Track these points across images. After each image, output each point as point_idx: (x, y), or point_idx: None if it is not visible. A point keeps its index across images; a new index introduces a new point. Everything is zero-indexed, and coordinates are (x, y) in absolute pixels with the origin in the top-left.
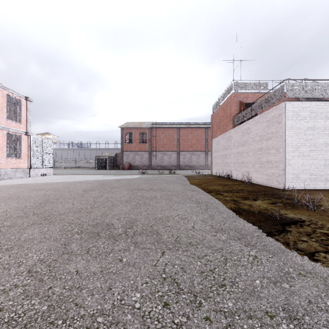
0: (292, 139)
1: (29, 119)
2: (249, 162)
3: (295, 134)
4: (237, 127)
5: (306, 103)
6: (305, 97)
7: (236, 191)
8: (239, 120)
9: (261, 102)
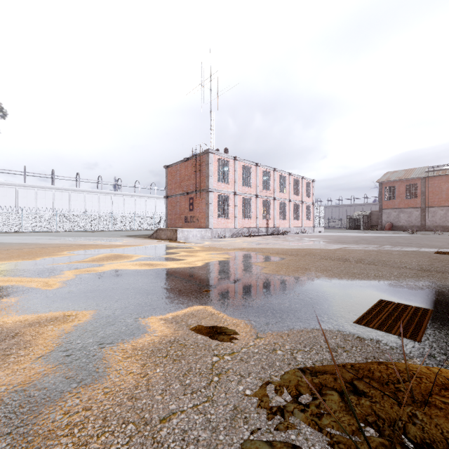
0: None
1: (313, 193)
2: None
3: None
4: None
5: None
6: None
7: None
8: None
9: None
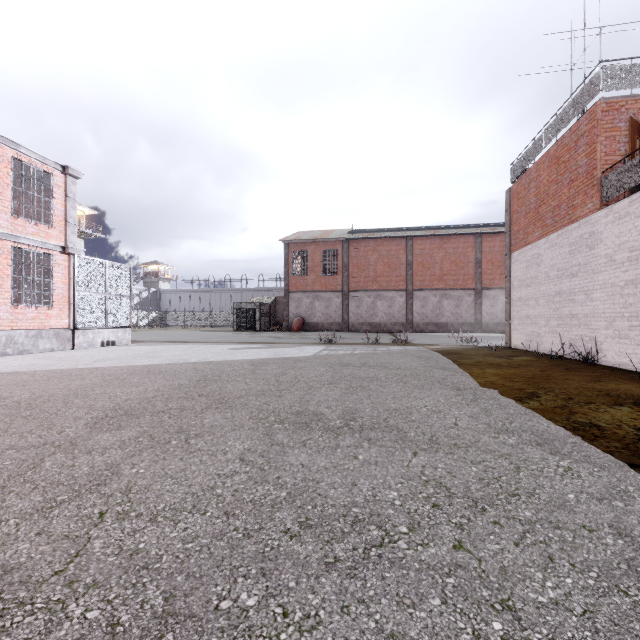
0: None
1: (72, 217)
2: None
3: None
4: (626, 201)
5: None
6: None
7: None
8: (639, 174)
9: None
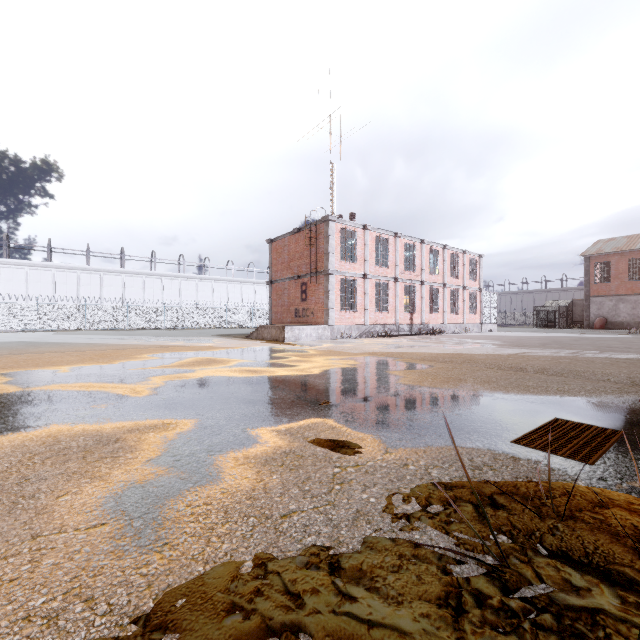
0: None
1: (481, 275)
2: None
3: None
4: None
5: None
6: None
7: None
8: None
9: None
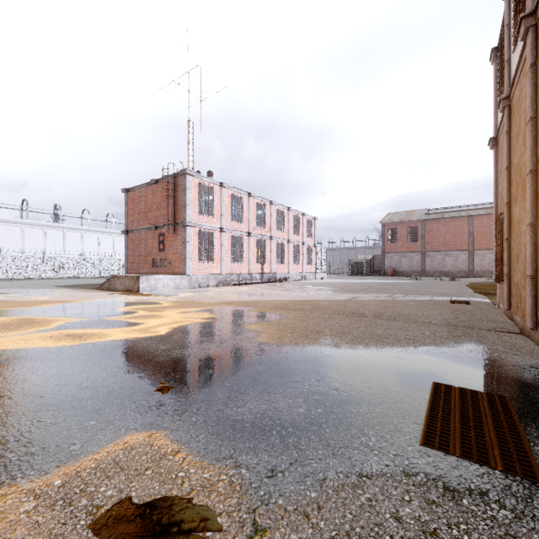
0: None
1: (315, 233)
2: None
3: None
4: None
5: None
6: None
7: None
8: None
9: None
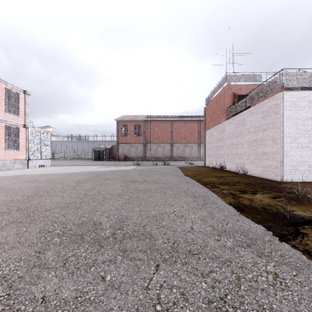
0: (290, 130)
1: (27, 111)
2: (243, 153)
3: (293, 125)
4: (231, 119)
5: (305, 92)
6: (300, 89)
7: (232, 183)
8: (233, 111)
9: (256, 93)
